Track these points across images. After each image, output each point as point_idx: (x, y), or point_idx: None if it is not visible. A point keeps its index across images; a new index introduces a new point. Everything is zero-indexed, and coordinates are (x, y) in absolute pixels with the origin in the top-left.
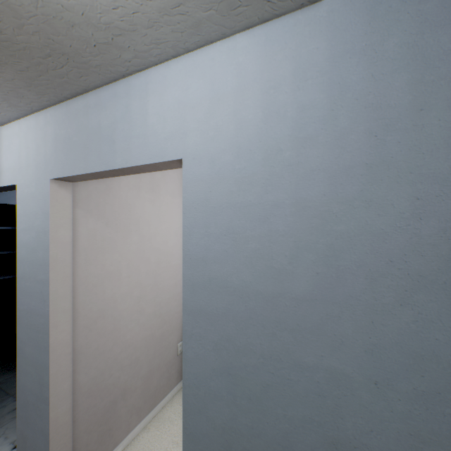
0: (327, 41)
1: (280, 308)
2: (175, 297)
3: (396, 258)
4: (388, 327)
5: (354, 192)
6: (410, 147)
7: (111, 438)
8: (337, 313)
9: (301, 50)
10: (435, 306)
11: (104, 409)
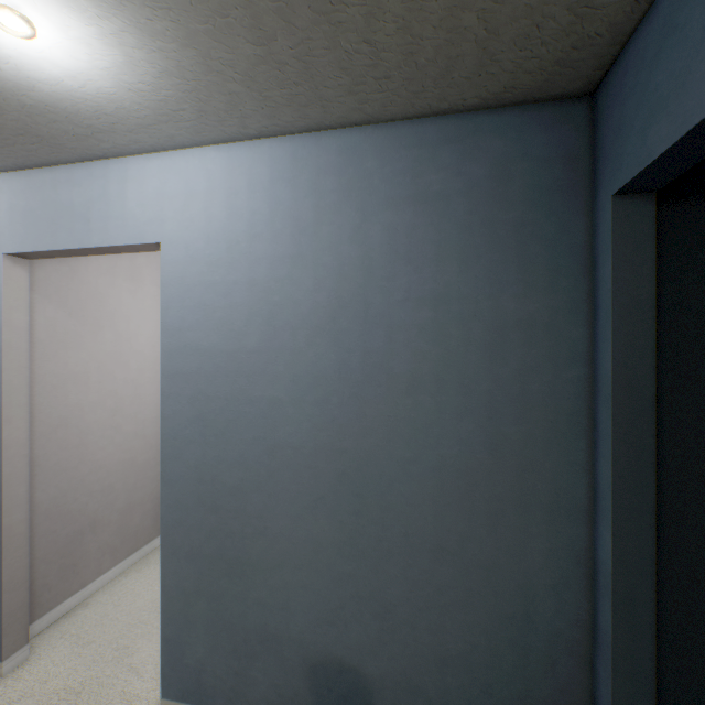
0: (269, 168)
1: (239, 360)
2: None
3: (306, 317)
4: (303, 362)
5: (284, 274)
6: (313, 247)
7: (77, 576)
8: (275, 358)
9: (253, 170)
10: (325, 345)
11: (67, 539)
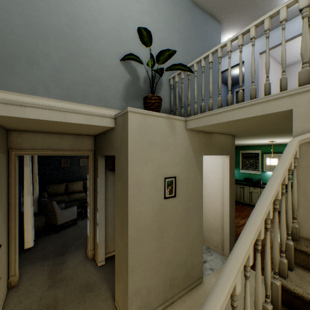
0: None
1: None
2: None
3: None
4: None
5: None
6: None
7: None
8: None
9: None
10: None
11: None
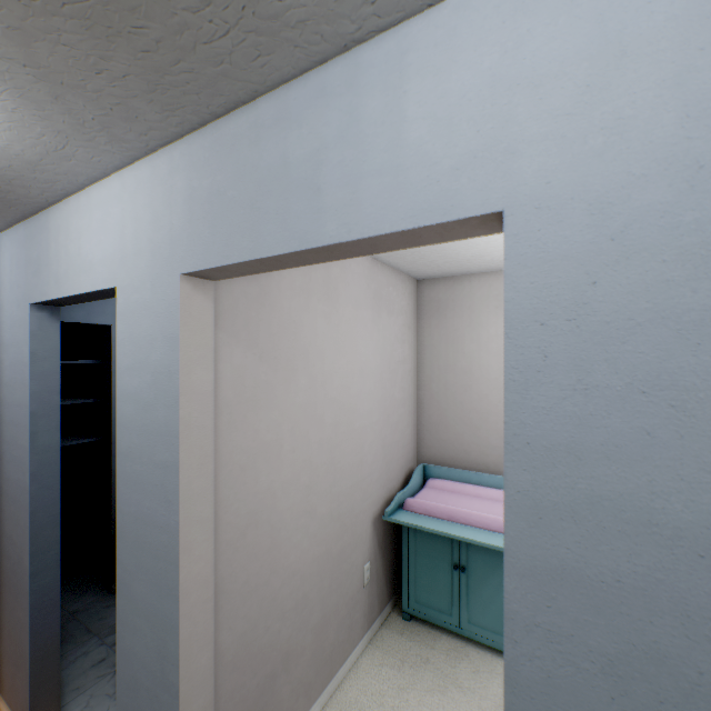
0: None
1: None
2: (360, 483)
3: None
4: None
5: None
6: None
7: None
8: None
9: None
10: None
11: (257, 691)
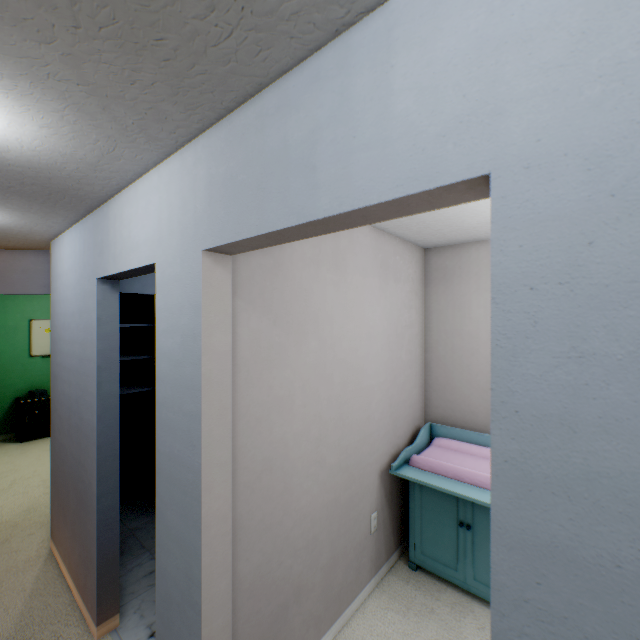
0: None
1: None
2: (367, 438)
3: None
4: None
5: None
6: None
7: None
8: None
9: None
10: None
11: (271, 617)
